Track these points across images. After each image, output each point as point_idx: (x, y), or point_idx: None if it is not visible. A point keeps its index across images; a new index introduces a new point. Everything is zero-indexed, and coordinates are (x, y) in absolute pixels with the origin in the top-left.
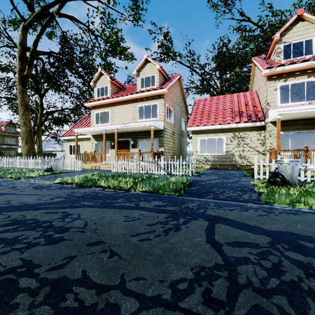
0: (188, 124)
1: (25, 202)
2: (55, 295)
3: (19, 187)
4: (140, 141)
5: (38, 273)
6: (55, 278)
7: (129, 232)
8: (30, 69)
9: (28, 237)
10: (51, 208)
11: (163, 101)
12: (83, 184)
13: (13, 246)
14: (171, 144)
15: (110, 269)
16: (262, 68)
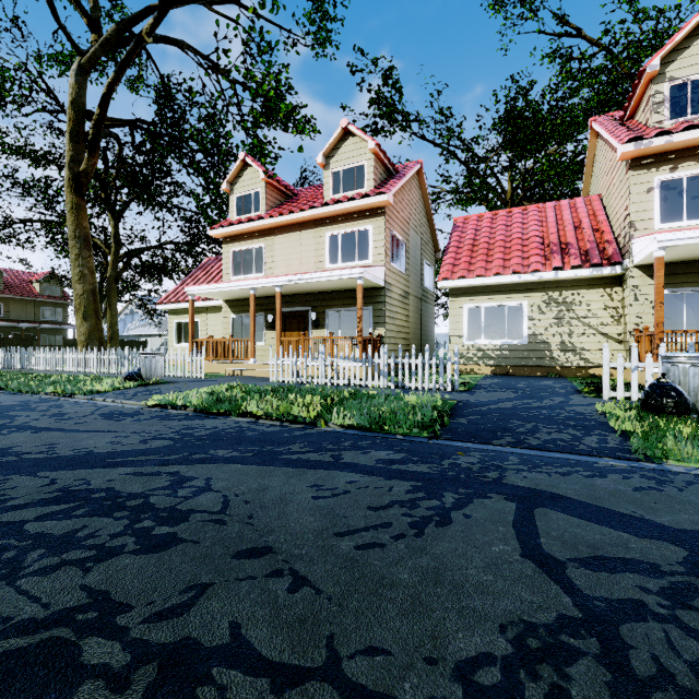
0: (441, 274)
1: (86, 448)
2: (170, 688)
3: (72, 414)
4: (330, 314)
5: (125, 628)
6: (167, 641)
7: (329, 526)
8: (94, 157)
9: (97, 533)
10: (145, 464)
11: (384, 223)
12: (211, 408)
13: (65, 555)
14: (400, 319)
15: (296, 622)
16: (616, 140)
